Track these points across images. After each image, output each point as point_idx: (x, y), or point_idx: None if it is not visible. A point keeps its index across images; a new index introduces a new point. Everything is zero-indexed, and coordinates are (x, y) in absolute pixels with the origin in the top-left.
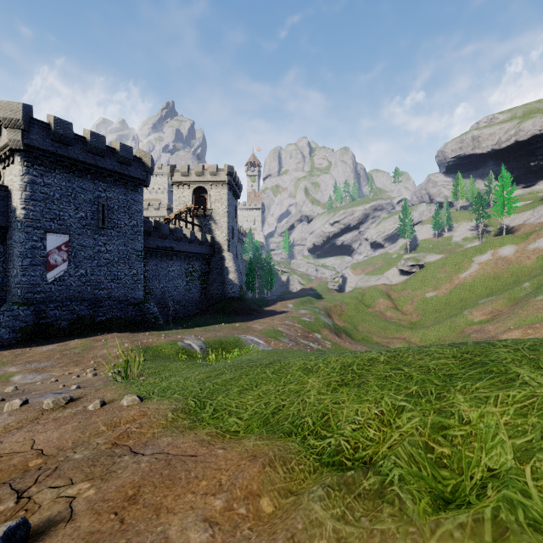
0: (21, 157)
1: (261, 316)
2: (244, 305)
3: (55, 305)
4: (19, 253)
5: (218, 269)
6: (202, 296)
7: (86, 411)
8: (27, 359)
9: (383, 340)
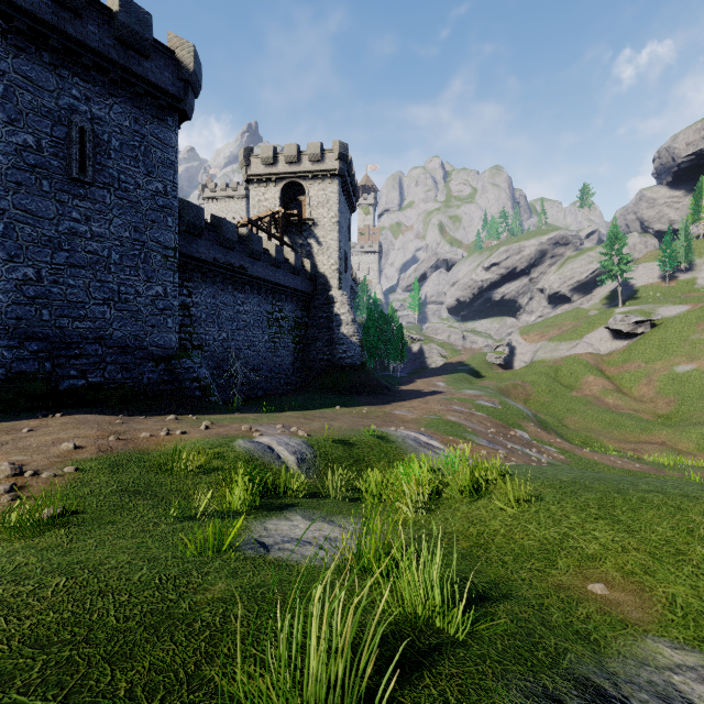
0: None
1: (401, 396)
2: (369, 378)
3: None
4: None
5: (323, 318)
6: (296, 363)
7: None
8: None
9: (624, 446)
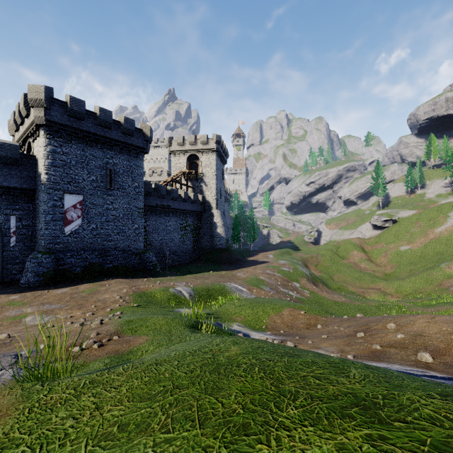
0: (44, 131)
1: (245, 265)
2: (230, 255)
3: (71, 254)
4: (43, 210)
5: (208, 224)
6: (194, 247)
7: None
8: (43, 300)
9: (359, 290)
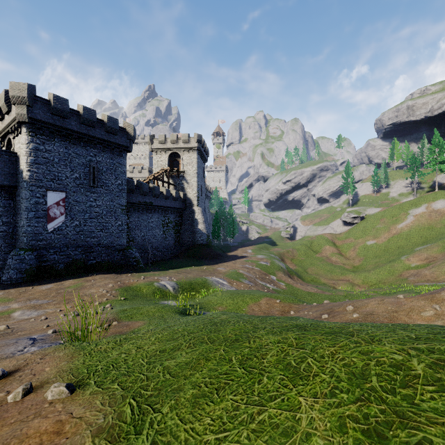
0: (27, 128)
1: (225, 260)
2: (211, 250)
3: (54, 251)
4: (25, 207)
5: (189, 220)
6: (176, 243)
7: (0, 407)
8: (28, 296)
9: (330, 281)
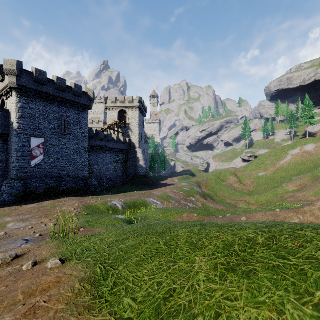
0: (16, 92)
1: (159, 186)
2: (148, 180)
3: (36, 180)
4: (15, 149)
5: (133, 158)
6: (123, 175)
7: (19, 272)
8: (18, 213)
9: (233, 202)
